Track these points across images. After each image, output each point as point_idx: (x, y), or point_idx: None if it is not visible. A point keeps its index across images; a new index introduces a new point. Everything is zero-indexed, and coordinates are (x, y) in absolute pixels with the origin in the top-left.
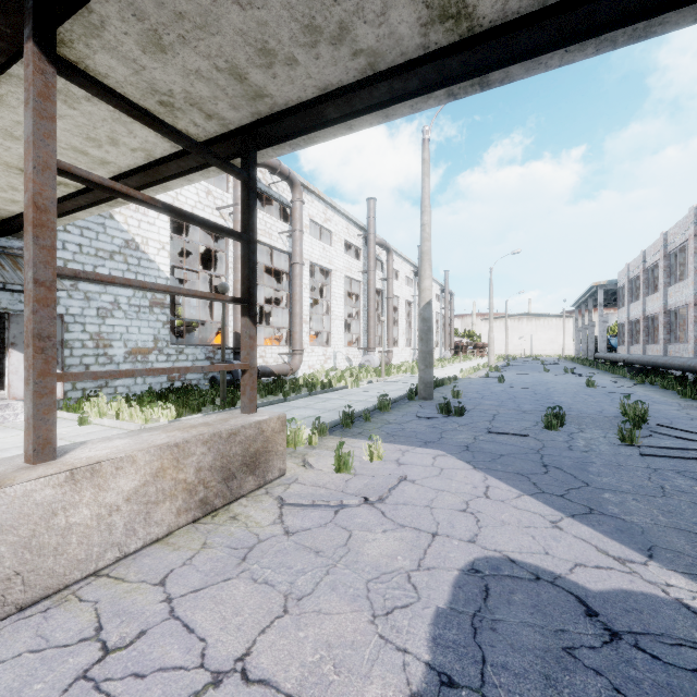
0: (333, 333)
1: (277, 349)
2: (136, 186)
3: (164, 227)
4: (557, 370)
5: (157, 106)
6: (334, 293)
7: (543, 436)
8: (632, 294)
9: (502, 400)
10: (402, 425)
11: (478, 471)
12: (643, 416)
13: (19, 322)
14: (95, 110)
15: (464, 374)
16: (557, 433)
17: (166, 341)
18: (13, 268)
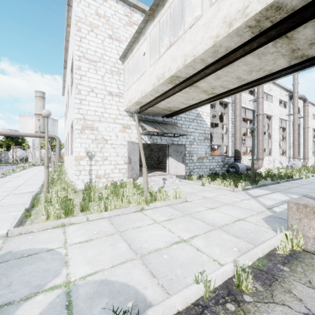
0: (273, 149)
1: (248, 157)
2: (244, 88)
3: (208, 106)
4: None
5: (306, 46)
6: (273, 128)
7: None
8: None
9: None
10: None
11: None
12: None
13: (171, 147)
14: (269, 57)
15: None
16: None
17: (208, 154)
18: (174, 128)
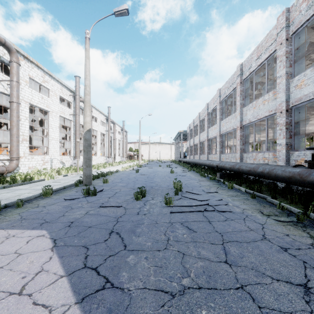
0: (50, 148)
1: None
2: None
3: None
4: (165, 166)
5: None
6: (51, 125)
7: (131, 205)
8: (191, 136)
9: (129, 182)
10: (45, 207)
11: (52, 250)
12: (180, 188)
13: None
14: None
15: (122, 169)
16: (139, 202)
17: None
18: None
